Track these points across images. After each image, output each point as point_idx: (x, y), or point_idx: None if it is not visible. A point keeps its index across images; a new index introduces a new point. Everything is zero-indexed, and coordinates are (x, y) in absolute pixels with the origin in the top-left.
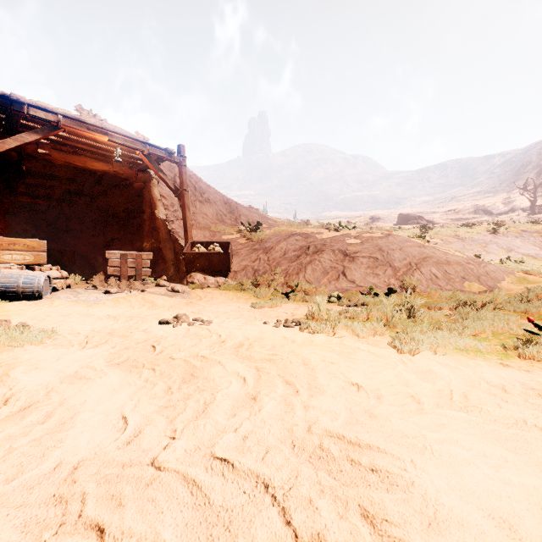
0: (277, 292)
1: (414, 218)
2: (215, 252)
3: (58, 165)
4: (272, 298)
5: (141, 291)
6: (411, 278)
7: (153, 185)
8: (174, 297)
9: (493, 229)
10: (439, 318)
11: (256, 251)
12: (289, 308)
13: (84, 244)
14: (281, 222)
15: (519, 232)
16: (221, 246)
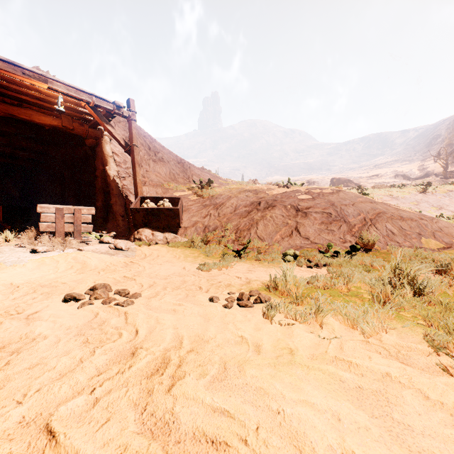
0: (228, 249)
1: (344, 181)
2: (164, 208)
3: (5, 119)
4: (222, 256)
5: (77, 249)
6: (368, 234)
7: (105, 142)
8: (114, 256)
9: (422, 189)
10: (443, 288)
11: (206, 207)
12: (242, 270)
13: (47, 202)
14: (231, 181)
15: (446, 192)
16: (171, 201)
